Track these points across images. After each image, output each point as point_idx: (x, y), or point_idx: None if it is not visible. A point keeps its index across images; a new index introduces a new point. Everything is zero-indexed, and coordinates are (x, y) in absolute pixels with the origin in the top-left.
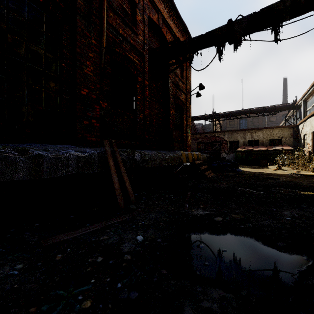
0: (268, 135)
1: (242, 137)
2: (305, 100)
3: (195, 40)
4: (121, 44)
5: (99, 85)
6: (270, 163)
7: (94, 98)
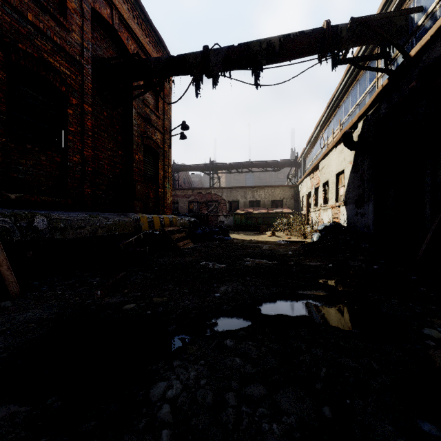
0: (270, 195)
1: (243, 196)
2: (305, 158)
3: (163, 62)
4: (33, 39)
5: None
6: (270, 228)
7: None
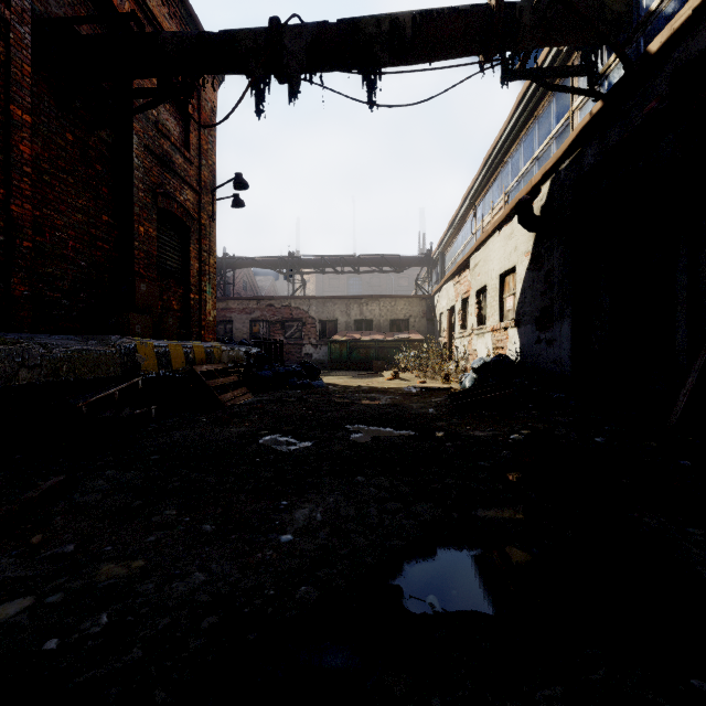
0: (388, 310)
1: (344, 312)
2: (443, 251)
3: (191, 41)
4: None
5: None
6: (389, 365)
7: None
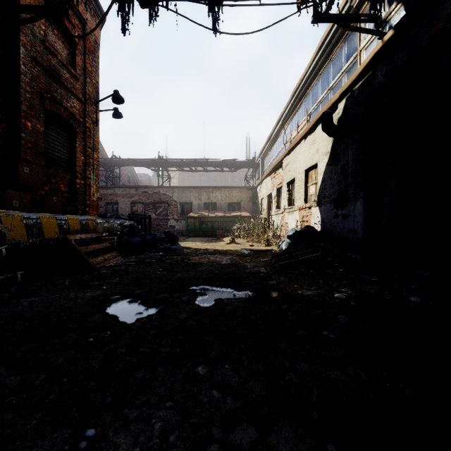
0: (226, 196)
1: (197, 197)
2: (263, 158)
3: None
4: None
5: None
6: (227, 233)
7: None
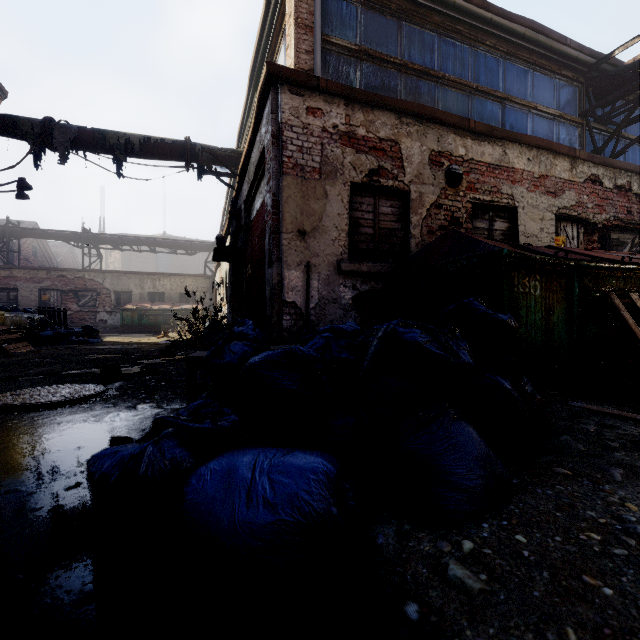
0: (178, 285)
1: (139, 285)
2: None
3: None
4: None
5: None
6: (172, 328)
7: None
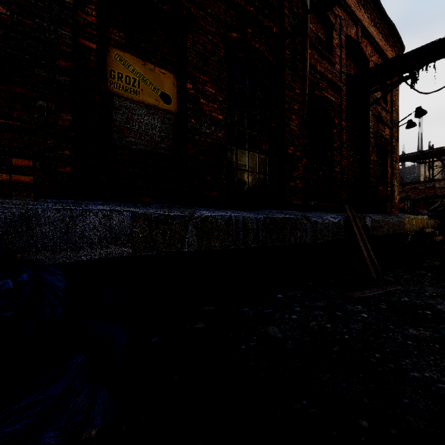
0: None
1: None
2: None
3: (427, 51)
4: (318, 84)
5: (302, 139)
6: None
7: (298, 156)
